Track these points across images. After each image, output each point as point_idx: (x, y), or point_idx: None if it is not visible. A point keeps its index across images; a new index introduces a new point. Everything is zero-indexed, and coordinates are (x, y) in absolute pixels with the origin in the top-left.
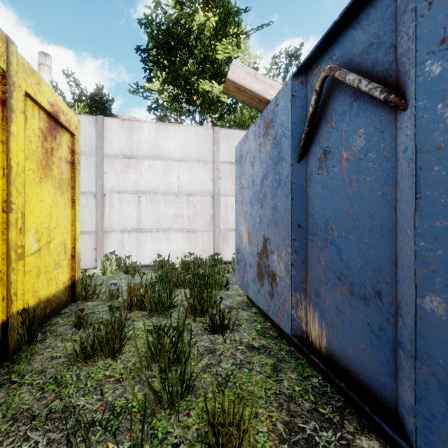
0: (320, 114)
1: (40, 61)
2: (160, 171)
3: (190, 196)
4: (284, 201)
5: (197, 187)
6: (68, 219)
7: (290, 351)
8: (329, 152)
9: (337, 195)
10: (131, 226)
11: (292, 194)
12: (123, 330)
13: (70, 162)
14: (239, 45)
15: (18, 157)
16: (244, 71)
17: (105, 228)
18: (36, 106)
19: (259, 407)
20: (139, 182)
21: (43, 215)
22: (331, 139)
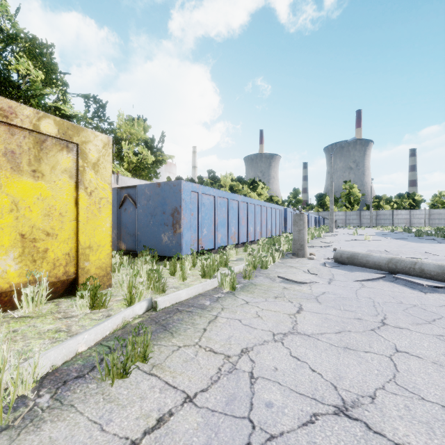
0: (125, 200)
1: None
2: None
3: None
4: (115, 217)
5: None
6: None
7: None
8: (126, 209)
9: (128, 218)
10: None
11: (117, 216)
12: None
13: None
14: (65, 101)
15: None
16: None
17: None
18: None
19: None
20: None
21: None
22: (127, 207)
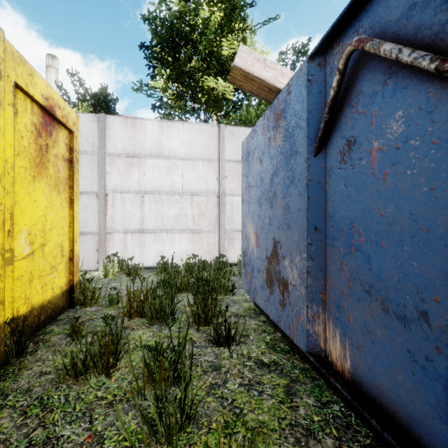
0: (343, 98)
1: (47, 64)
2: (164, 170)
3: (194, 196)
4: (298, 200)
5: (202, 187)
6: (66, 220)
7: (305, 368)
8: (354, 143)
9: (365, 193)
10: (134, 227)
11: (307, 193)
12: (119, 343)
13: (68, 160)
14: (245, 40)
15: (6, 153)
16: (252, 56)
17: (107, 229)
18: (28, 99)
19: (272, 443)
20: (142, 181)
21: (36, 216)
22: (357, 127)
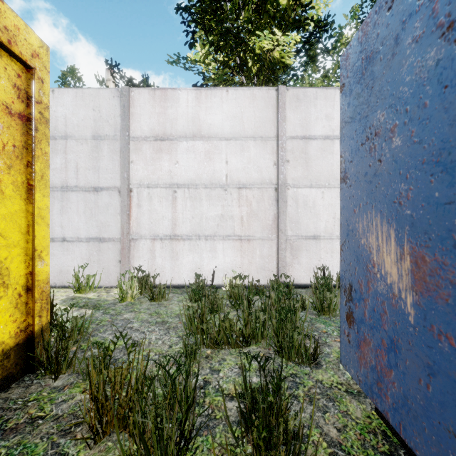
0: None
1: (107, 78)
2: (202, 155)
3: (242, 189)
4: None
5: (253, 176)
6: (17, 221)
7: None
8: None
9: None
10: (164, 232)
11: None
12: None
13: (22, 117)
14: None
15: None
16: None
17: (132, 234)
18: None
19: None
20: (174, 172)
21: None
22: None
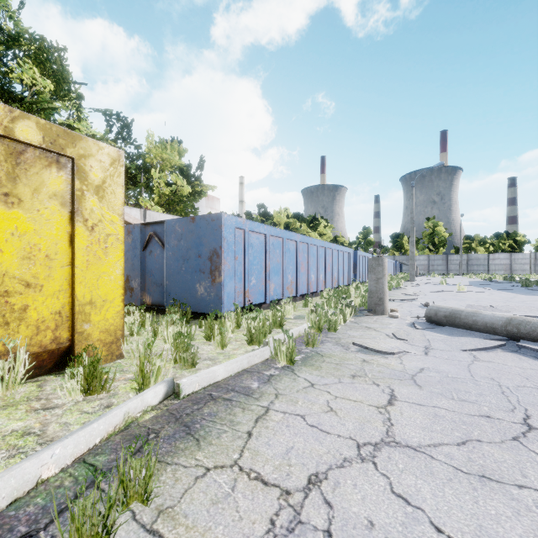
0: (150, 240)
1: None
2: None
3: None
4: (138, 262)
5: None
6: None
7: None
8: (152, 251)
9: (154, 263)
10: None
11: (141, 261)
12: None
13: None
14: (80, 117)
15: None
16: None
17: None
18: None
19: None
20: None
21: None
22: (153, 248)
